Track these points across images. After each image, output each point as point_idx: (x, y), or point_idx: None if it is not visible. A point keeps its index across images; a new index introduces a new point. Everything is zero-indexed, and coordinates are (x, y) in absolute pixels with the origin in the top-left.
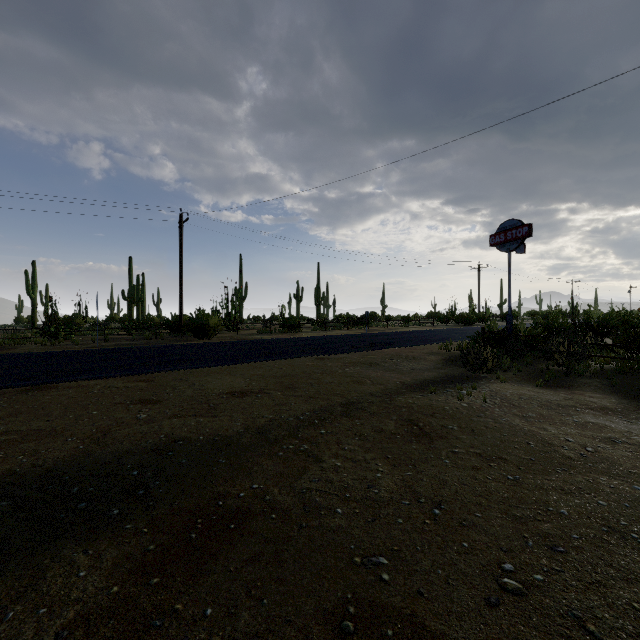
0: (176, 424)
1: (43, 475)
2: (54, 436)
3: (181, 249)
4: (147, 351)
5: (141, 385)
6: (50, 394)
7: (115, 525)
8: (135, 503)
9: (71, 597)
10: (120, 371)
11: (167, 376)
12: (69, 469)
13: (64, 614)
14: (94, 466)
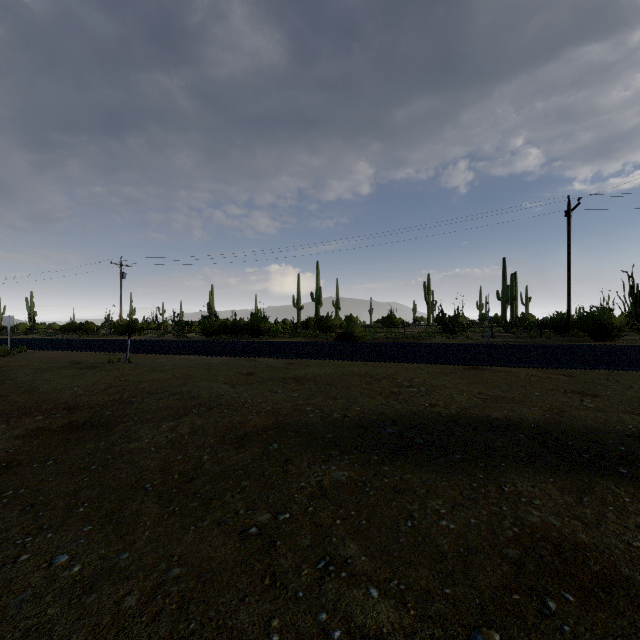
0: (639, 419)
1: (533, 426)
2: (517, 403)
3: (568, 240)
4: (542, 349)
5: (563, 378)
6: (487, 373)
7: (630, 480)
8: (639, 471)
9: (628, 509)
10: (533, 363)
11: (586, 374)
12: (552, 428)
13: (631, 517)
14: (573, 432)
